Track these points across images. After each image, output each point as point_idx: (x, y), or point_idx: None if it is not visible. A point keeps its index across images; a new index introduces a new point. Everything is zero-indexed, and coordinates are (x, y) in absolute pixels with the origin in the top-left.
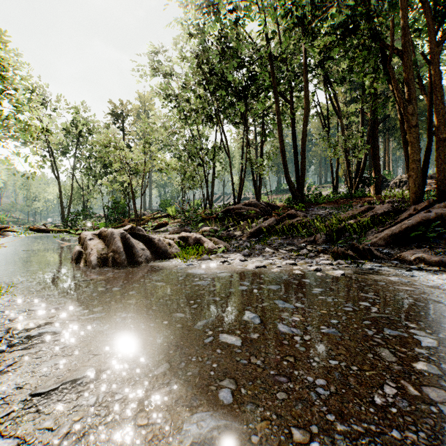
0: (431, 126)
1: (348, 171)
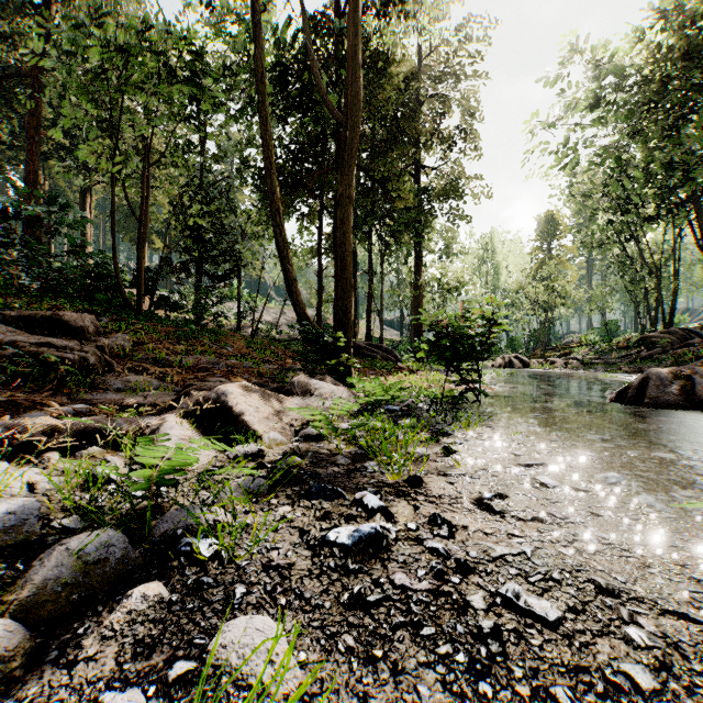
0: None
1: None
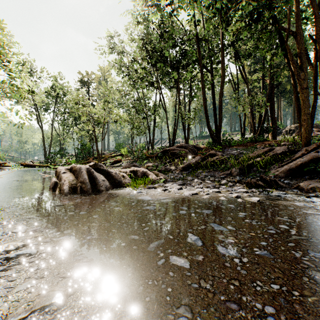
0: (316, 88)
1: (253, 122)
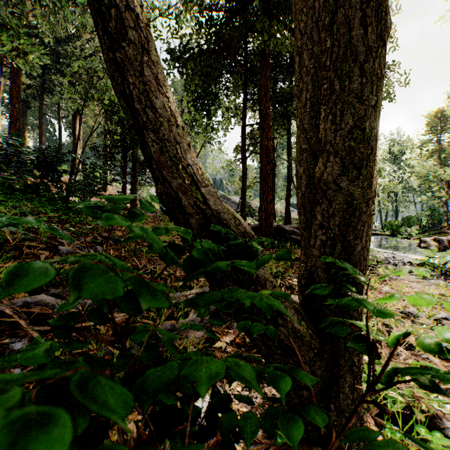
0: None
1: None
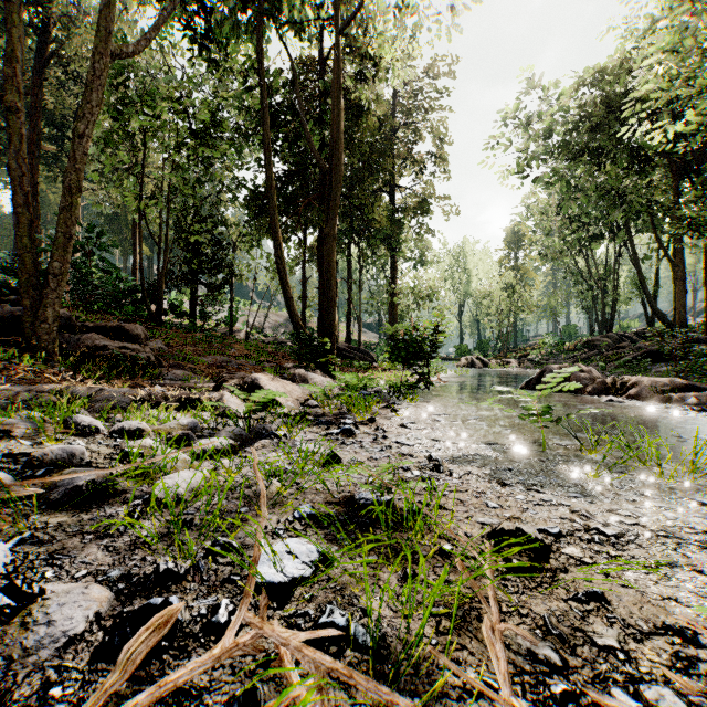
0: None
1: None
